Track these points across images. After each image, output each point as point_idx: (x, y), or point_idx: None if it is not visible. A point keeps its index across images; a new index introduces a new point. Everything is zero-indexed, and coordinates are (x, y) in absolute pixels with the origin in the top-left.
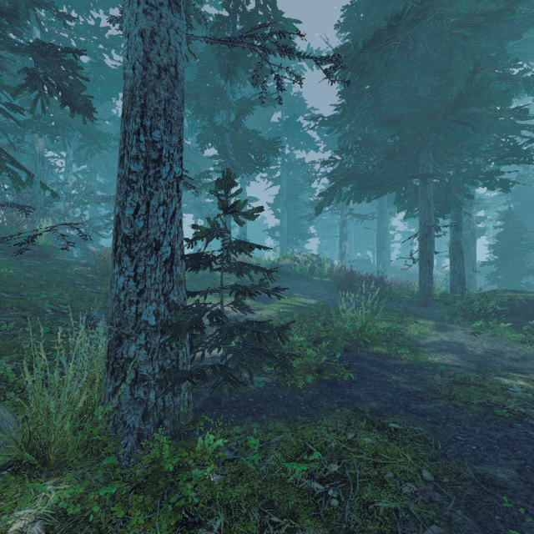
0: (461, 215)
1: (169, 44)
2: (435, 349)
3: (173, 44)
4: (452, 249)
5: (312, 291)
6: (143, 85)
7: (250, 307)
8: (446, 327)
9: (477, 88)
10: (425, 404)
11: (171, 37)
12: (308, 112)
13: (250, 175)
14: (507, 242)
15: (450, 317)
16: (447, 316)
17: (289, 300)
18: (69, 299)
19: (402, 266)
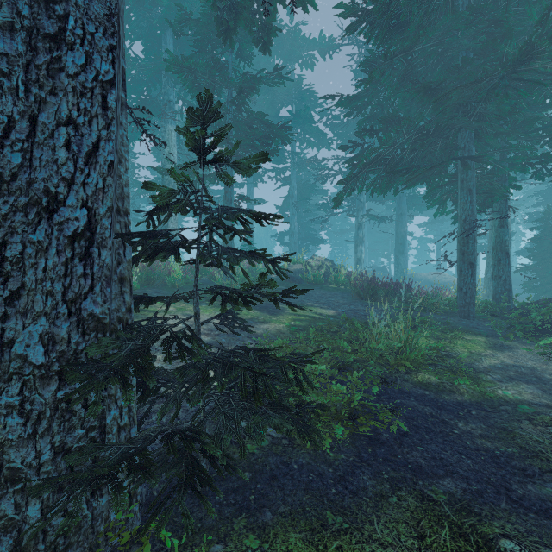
0: (507, 209)
1: None
2: (500, 376)
3: None
4: (496, 249)
5: (328, 300)
6: None
7: (254, 319)
8: (502, 345)
9: (549, 35)
10: (535, 484)
11: None
12: (320, 106)
13: (257, 175)
14: (546, 245)
15: (502, 332)
16: (499, 331)
17: (301, 311)
18: None
19: (421, 274)
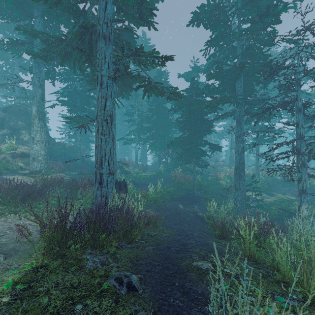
0: None
1: (243, 159)
2: None
3: (243, 159)
4: None
5: None
6: (239, 166)
7: (264, 197)
8: None
9: None
10: None
11: (243, 158)
12: None
13: (275, 121)
14: None
15: None
16: None
17: (282, 196)
18: (215, 189)
19: None
